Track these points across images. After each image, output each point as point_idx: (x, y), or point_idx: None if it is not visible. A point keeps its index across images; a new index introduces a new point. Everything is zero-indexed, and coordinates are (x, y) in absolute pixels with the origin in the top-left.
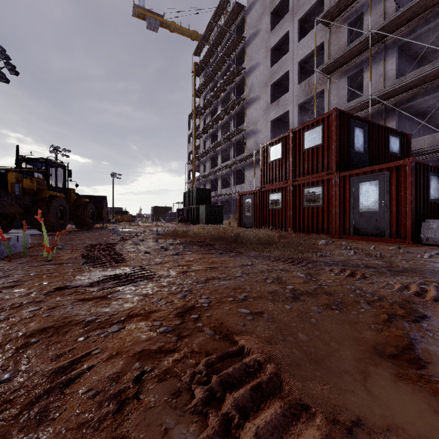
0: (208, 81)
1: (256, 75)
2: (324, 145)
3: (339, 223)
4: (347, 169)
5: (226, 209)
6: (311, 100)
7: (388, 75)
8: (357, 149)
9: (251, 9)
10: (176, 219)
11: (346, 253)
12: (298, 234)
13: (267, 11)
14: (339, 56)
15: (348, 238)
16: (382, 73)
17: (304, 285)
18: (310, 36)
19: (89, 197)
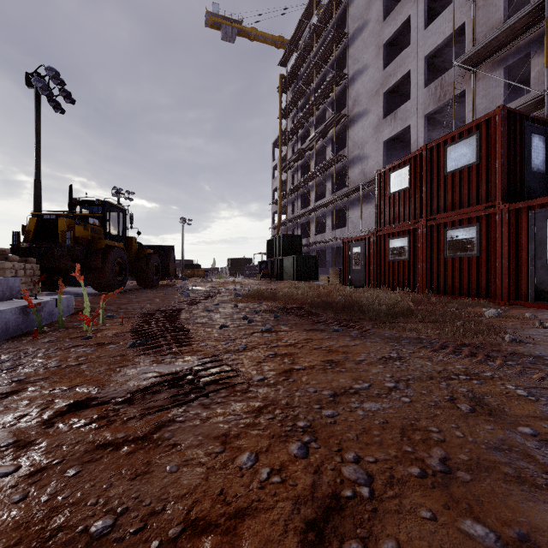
0: (298, 97)
1: (363, 81)
2: (481, 164)
3: (509, 282)
4: (519, 198)
5: (321, 261)
6: (444, 108)
7: None
8: (535, 168)
9: None
10: (258, 274)
11: None
12: (435, 297)
13: None
14: (492, 38)
15: (526, 305)
16: None
17: None
18: (443, 18)
19: (154, 248)
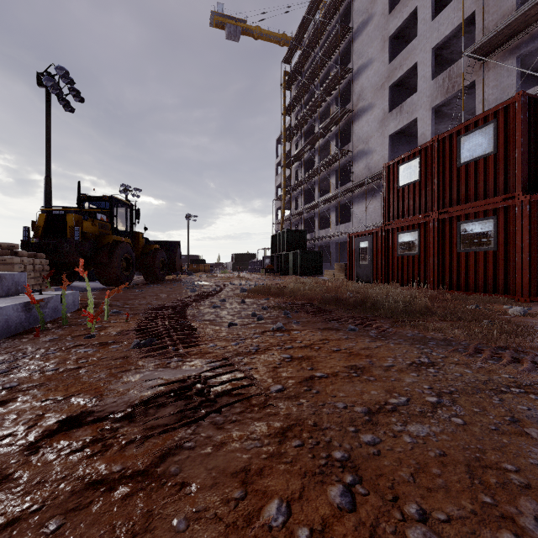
0: (302, 94)
1: (368, 75)
2: (498, 154)
3: (530, 278)
4: None
5: (325, 256)
6: (452, 100)
7: None
8: None
9: None
10: (262, 269)
11: None
12: (448, 292)
13: None
14: (504, 26)
15: None
16: None
17: None
18: (451, 8)
19: (160, 243)
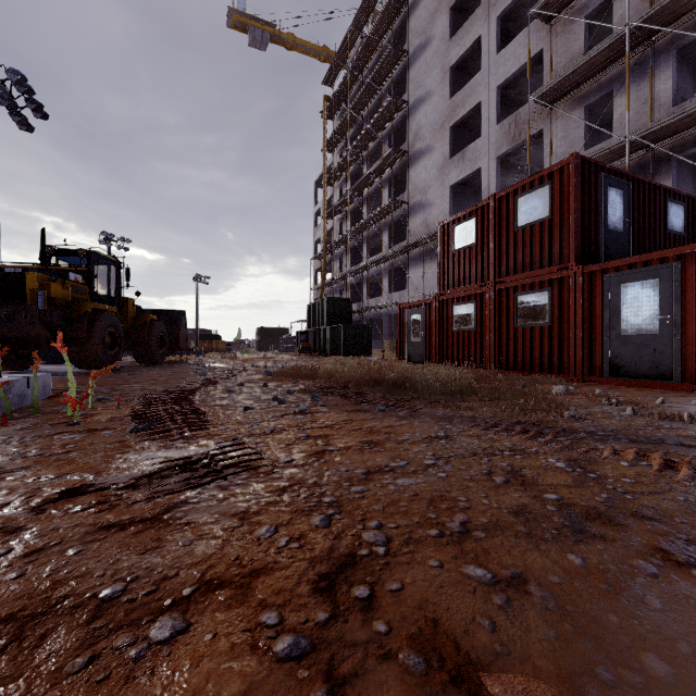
0: (347, 126)
1: (426, 111)
2: (554, 220)
3: (583, 356)
4: (595, 260)
5: (376, 332)
6: (520, 149)
7: (659, 101)
8: (611, 226)
9: (417, 4)
10: (296, 348)
11: (617, 412)
12: (504, 373)
13: (445, 5)
14: (570, 71)
15: (600, 381)
16: (647, 98)
17: (580, 490)
18: (518, 42)
19: (158, 313)
